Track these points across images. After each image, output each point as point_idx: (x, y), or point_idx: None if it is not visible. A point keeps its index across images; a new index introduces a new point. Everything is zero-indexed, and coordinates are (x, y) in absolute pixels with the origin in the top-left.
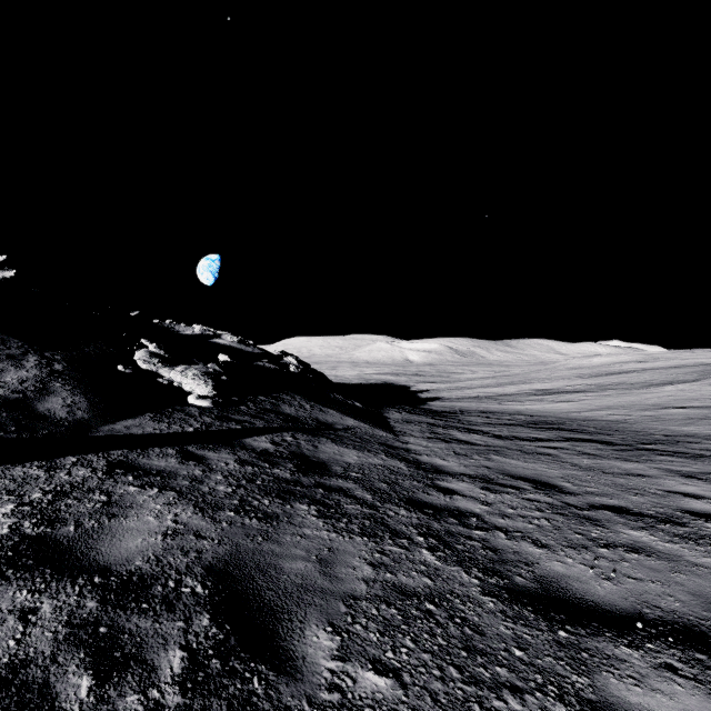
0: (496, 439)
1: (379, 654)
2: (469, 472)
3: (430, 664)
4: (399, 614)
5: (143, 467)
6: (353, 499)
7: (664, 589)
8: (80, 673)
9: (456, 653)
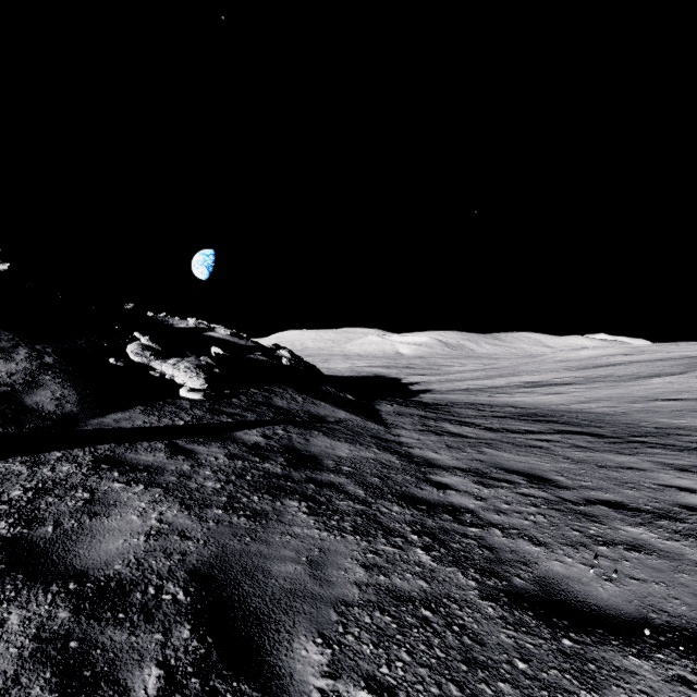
0: (487, 431)
1: (373, 670)
2: (462, 466)
3: (428, 681)
4: (393, 622)
5: (130, 462)
6: (345, 495)
7: (669, 591)
8: (44, 696)
9: (455, 667)
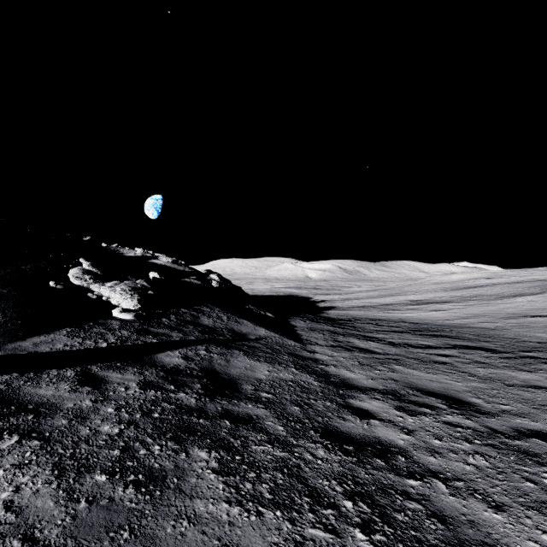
0: (391, 346)
1: None
2: (378, 387)
3: None
4: None
5: (21, 399)
6: (263, 434)
7: None
8: None
9: None
